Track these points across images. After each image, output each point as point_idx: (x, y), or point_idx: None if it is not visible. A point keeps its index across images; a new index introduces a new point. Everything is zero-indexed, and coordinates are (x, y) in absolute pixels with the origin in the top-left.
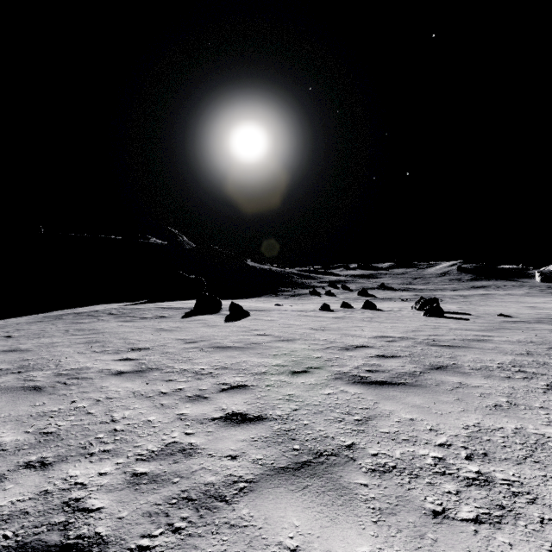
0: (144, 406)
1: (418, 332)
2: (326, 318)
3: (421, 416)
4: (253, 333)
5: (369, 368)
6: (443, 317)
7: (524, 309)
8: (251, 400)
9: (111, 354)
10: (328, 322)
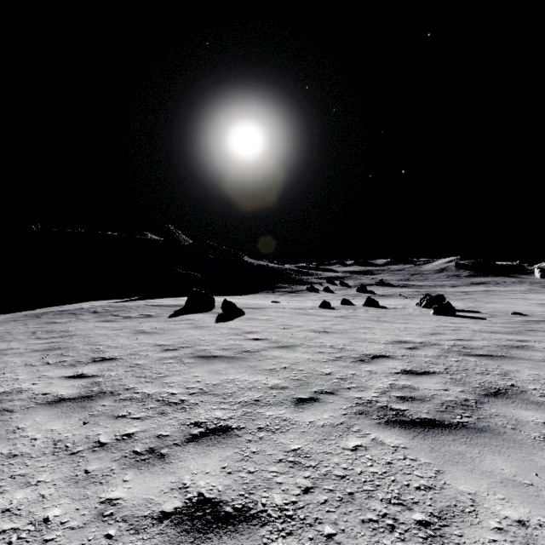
0: (56, 478)
1: (439, 335)
2: (328, 317)
3: (533, 511)
4: (246, 337)
5: (401, 394)
6: (455, 316)
7: (535, 306)
8: (233, 464)
9: (64, 368)
10: (331, 322)
